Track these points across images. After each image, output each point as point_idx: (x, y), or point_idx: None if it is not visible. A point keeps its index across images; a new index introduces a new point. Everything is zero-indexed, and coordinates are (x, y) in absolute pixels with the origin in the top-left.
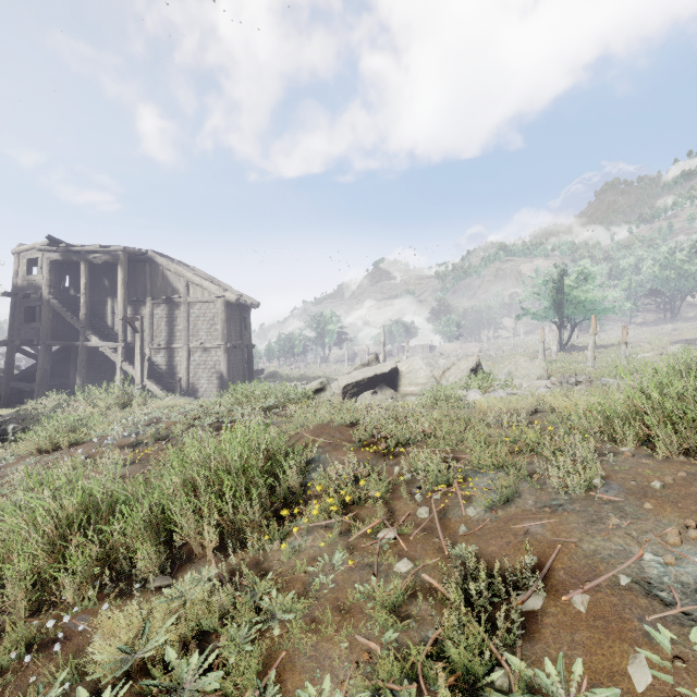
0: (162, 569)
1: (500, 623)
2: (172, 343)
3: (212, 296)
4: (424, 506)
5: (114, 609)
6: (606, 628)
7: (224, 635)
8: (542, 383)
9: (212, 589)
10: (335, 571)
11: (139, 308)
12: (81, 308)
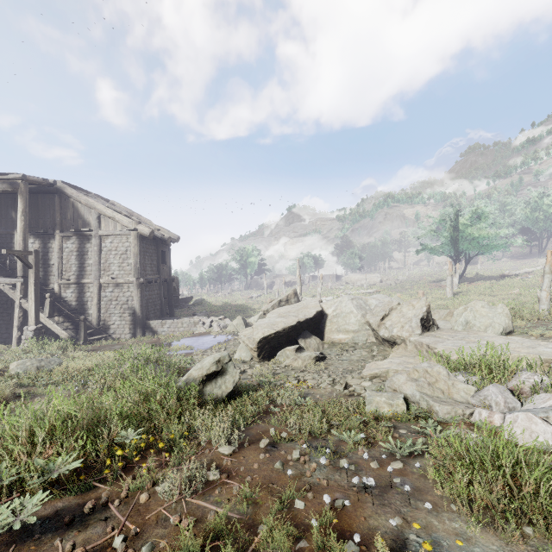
0: None
1: None
2: (82, 278)
3: (125, 229)
4: None
5: None
6: None
7: None
8: None
9: None
10: None
11: (48, 241)
12: None
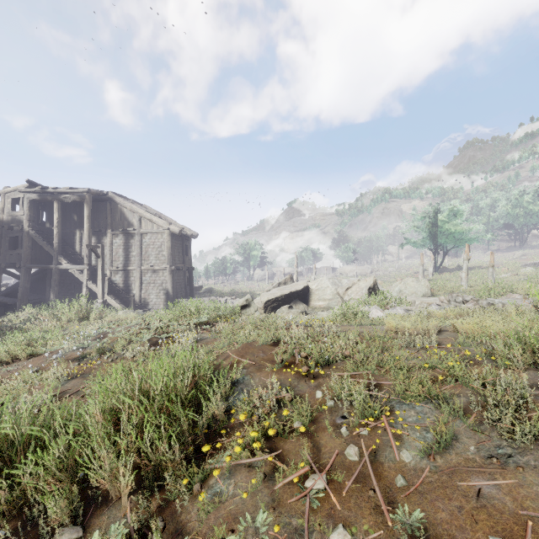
0: (74, 515)
1: None
2: (128, 266)
3: (160, 229)
4: (352, 445)
5: None
6: None
7: None
8: (430, 300)
9: None
10: None
11: (102, 238)
12: (54, 238)
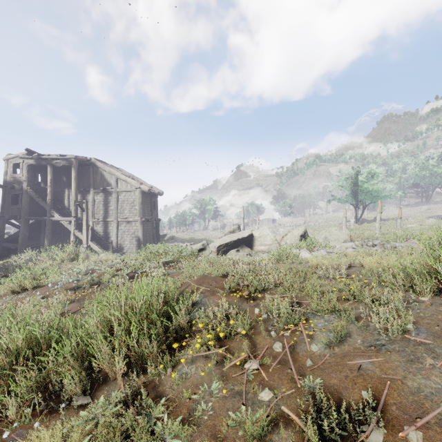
0: (84, 389)
1: None
2: (107, 218)
3: (133, 188)
4: (278, 342)
5: (42, 428)
6: None
7: None
8: (348, 245)
9: (119, 411)
10: (213, 398)
11: (86, 195)
12: (47, 195)
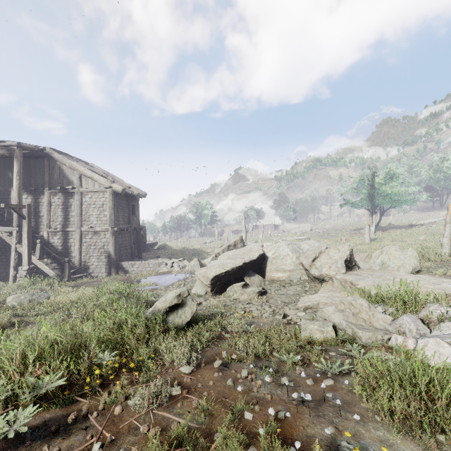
0: None
1: None
2: (67, 227)
3: (102, 187)
4: None
5: None
6: None
7: None
8: None
9: None
10: None
11: (39, 197)
12: None
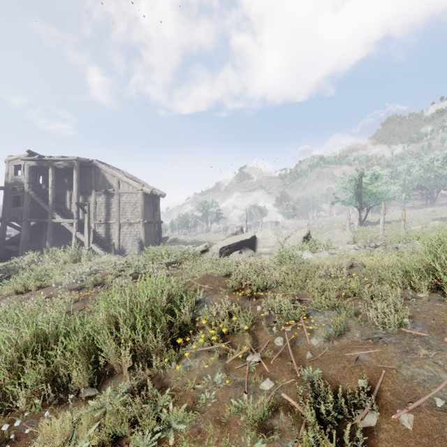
0: (91, 382)
1: (347, 441)
2: (109, 220)
3: (135, 189)
4: (279, 337)
5: (53, 416)
6: (431, 446)
7: (131, 443)
8: (351, 246)
9: (126, 401)
10: (216, 388)
11: (87, 197)
12: (49, 197)
